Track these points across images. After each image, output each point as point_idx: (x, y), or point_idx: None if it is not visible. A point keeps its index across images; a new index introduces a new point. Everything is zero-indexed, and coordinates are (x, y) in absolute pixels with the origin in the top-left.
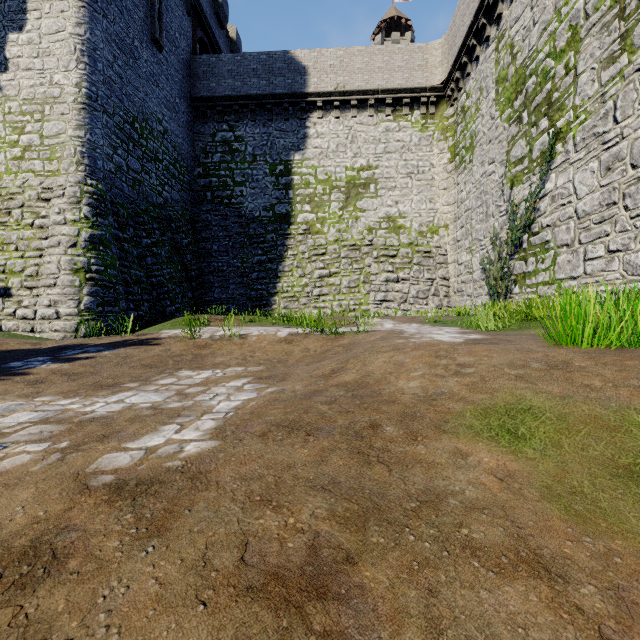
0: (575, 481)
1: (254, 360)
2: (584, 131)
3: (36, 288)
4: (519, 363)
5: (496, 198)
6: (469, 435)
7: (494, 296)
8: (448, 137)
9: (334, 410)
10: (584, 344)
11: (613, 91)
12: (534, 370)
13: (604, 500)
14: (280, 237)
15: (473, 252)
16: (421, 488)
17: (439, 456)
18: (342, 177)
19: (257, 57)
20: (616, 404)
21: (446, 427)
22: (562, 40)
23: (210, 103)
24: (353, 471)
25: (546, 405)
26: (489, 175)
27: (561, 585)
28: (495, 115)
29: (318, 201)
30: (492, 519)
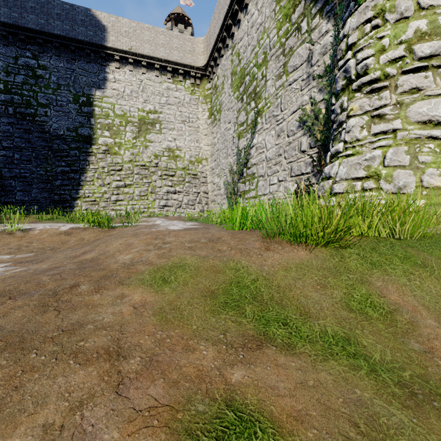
0: (180, 302)
1: (28, 249)
2: (269, 113)
3: None
4: (195, 240)
5: (231, 144)
6: (137, 284)
7: (230, 204)
8: (208, 102)
9: (52, 279)
10: (237, 228)
11: (280, 93)
12: (200, 243)
13: (188, 310)
14: (83, 154)
15: (220, 177)
16: (73, 322)
17: (106, 300)
18: (135, 115)
19: (61, 5)
20: (226, 258)
21: (126, 281)
22: (260, 59)
23: (12, 29)
24: (25, 319)
25: (193, 262)
26: (228, 130)
27: (120, 361)
28: (231, 94)
29: (116, 130)
30: (108, 332)
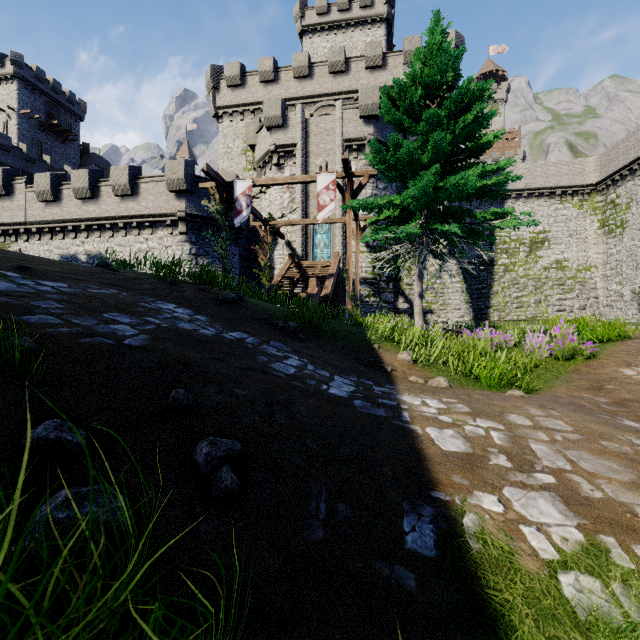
0: None
1: None
2: None
3: (445, 310)
4: None
5: None
6: None
7: None
8: (597, 214)
9: None
10: None
11: None
12: None
13: None
14: (489, 274)
15: (623, 285)
16: None
17: None
18: (527, 238)
19: None
20: None
21: None
22: None
23: None
24: None
25: None
26: (639, 247)
27: None
28: None
29: (511, 252)
30: None
